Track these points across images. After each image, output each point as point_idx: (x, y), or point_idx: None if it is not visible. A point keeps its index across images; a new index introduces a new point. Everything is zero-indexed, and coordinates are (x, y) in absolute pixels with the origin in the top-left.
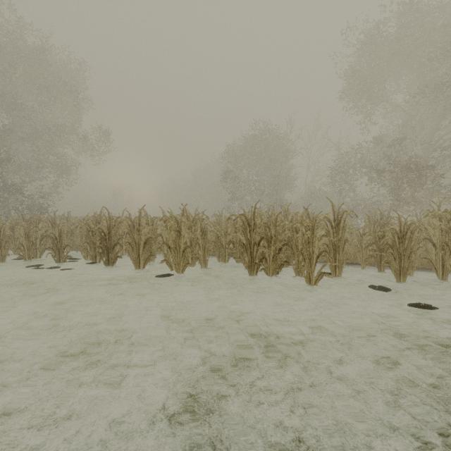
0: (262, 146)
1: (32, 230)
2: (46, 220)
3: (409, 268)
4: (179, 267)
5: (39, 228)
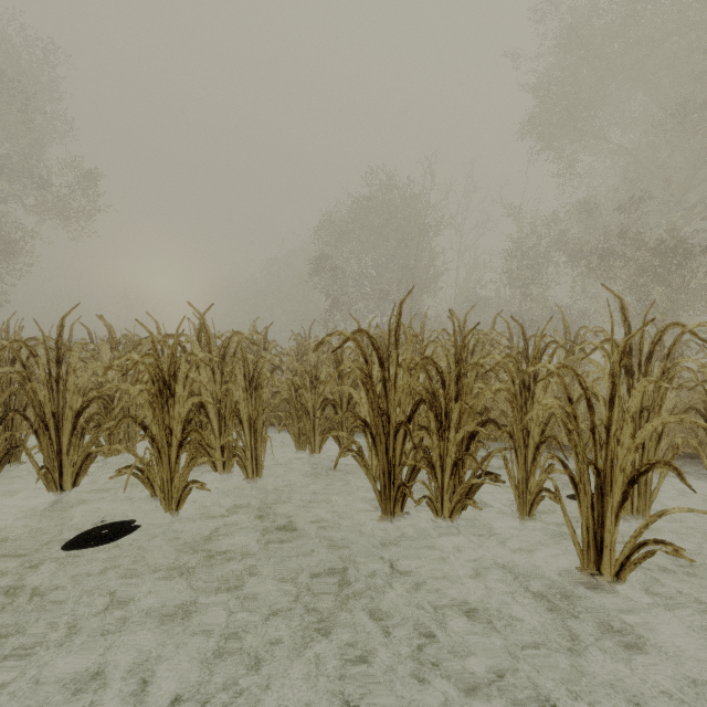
0: (385, 216)
1: None
2: None
3: None
4: (167, 493)
5: None
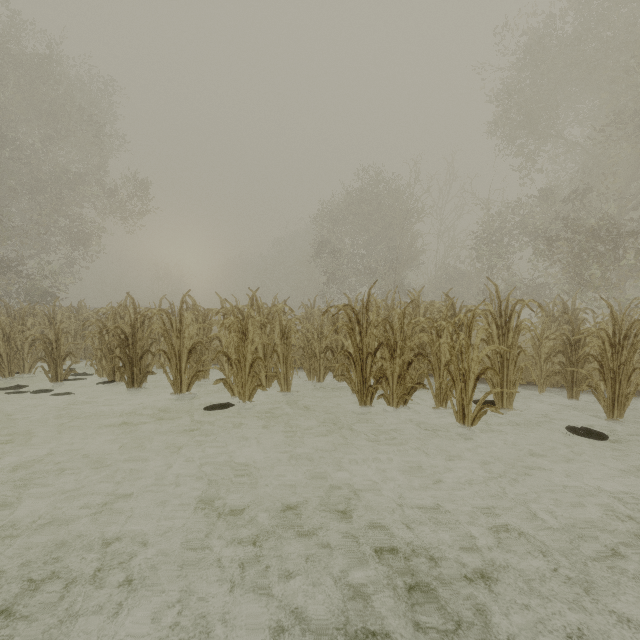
0: (373, 205)
1: (16, 330)
2: (41, 314)
3: (629, 396)
4: (244, 391)
5: (28, 327)
